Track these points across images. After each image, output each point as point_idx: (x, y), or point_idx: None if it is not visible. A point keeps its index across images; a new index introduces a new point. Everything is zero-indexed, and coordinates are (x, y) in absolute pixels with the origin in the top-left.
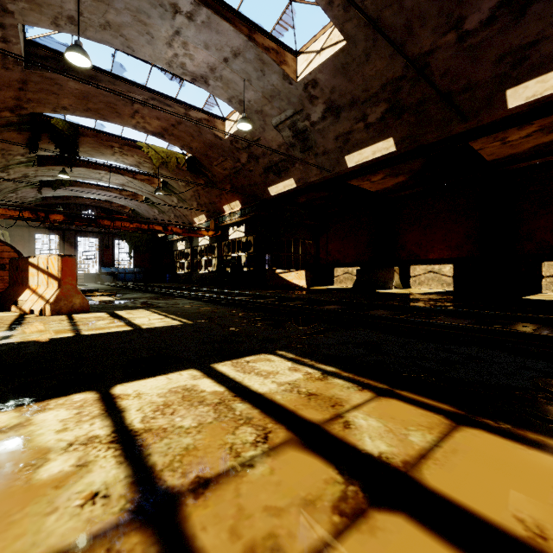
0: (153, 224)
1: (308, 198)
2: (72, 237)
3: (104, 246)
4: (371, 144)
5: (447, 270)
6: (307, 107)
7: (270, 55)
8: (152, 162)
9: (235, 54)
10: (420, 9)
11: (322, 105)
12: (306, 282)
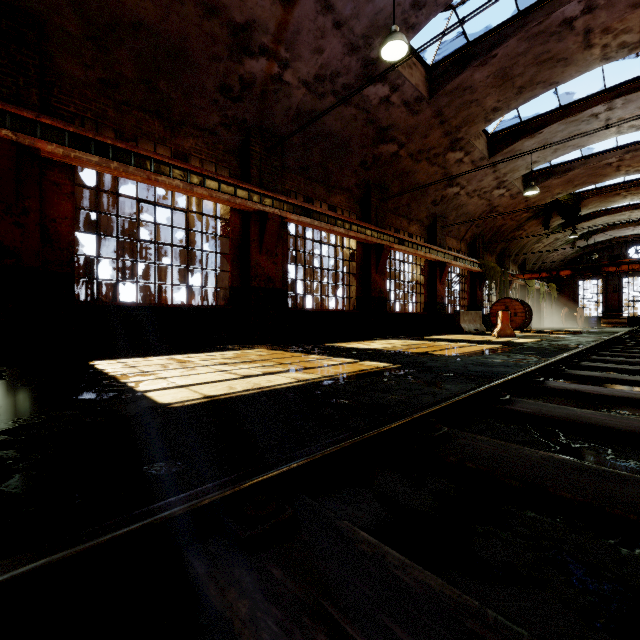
0: None
1: None
2: (614, 279)
3: None
4: None
5: None
6: None
7: None
8: None
9: None
10: None
11: None
12: None
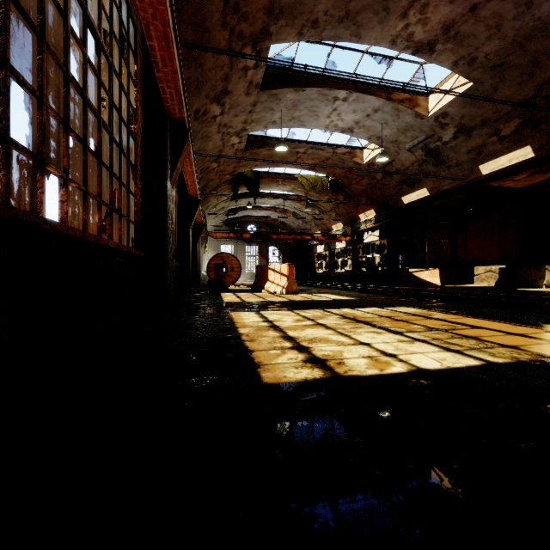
0: (304, 234)
1: (442, 201)
2: (241, 246)
3: (261, 252)
4: (507, 153)
5: None
6: (438, 132)
7: (404, 105)
8: (303, 187)
9: (375, 111)
10: (545, 49)
11: (453, 129)
12: (441, 280)
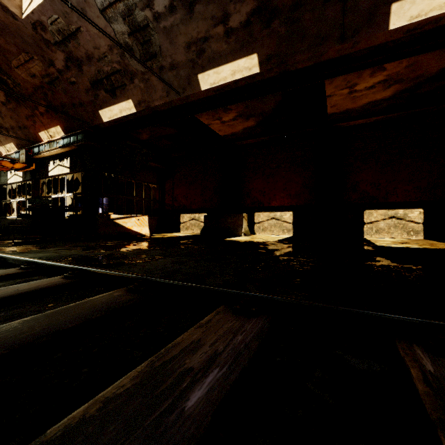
0: None
1: (152, 134)
2: None
3: None
4: (231, 61)
5: (287, 216)
6: None
7: None
8: None
9: None
10: None
11: None
12: (150, 228)
